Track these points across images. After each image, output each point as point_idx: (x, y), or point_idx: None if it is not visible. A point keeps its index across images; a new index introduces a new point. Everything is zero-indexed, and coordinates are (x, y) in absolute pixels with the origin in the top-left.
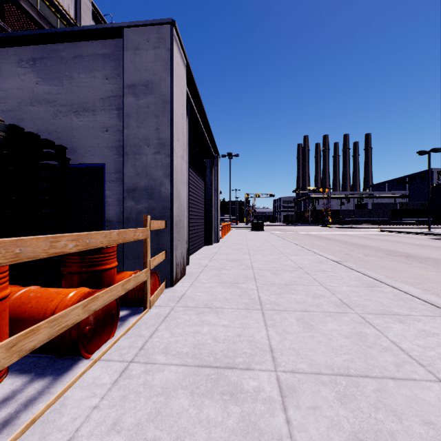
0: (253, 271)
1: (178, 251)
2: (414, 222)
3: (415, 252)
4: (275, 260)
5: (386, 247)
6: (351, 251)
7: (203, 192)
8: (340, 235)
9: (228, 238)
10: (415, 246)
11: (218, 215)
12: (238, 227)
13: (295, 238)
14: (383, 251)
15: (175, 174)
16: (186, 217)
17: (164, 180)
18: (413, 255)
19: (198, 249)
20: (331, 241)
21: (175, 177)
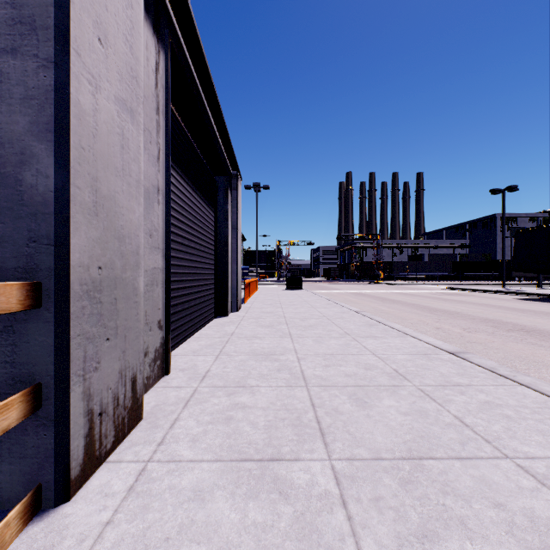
0: (310, 394)
1: (101, 371)
2: (477, 277)
3: (527, 322)
4: (341, 351)
5: (478, 313)
6: (439, 322)
7: (212, 229)
8: (402, 295)
9: (254, 301)
10: (514, 311)
11: (239, 267)
12: (268, 284)
13: (348, 301)
14: (484, 322)
15: (82, 135)
16: (159, 271)
17: (32, 146)
18: (533, 329)
19: (202, 326)
20: (398, 305)
21: (82, 144)
